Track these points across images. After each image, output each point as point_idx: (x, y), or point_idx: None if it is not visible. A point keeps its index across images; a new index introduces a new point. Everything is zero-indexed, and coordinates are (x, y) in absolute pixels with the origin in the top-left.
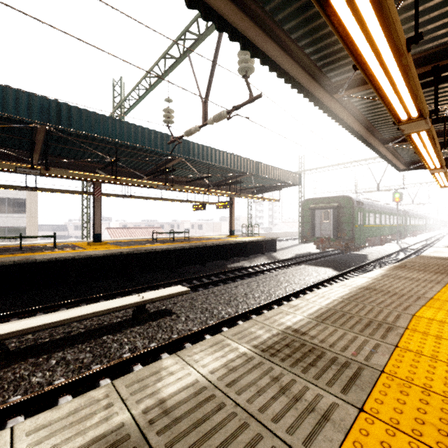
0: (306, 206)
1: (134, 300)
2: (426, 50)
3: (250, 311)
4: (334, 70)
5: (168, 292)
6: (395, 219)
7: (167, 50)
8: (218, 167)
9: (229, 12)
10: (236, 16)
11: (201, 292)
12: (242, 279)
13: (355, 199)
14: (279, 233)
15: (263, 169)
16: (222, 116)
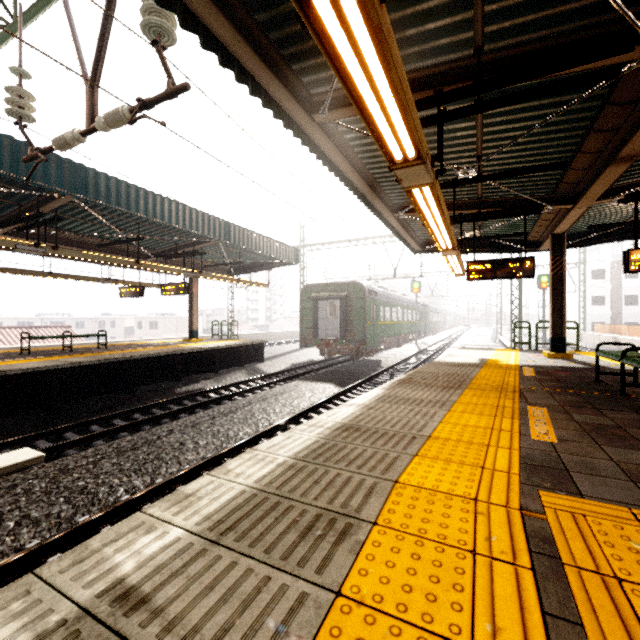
0: (307, 294)
1: None
2: (428, 66)
3: (177, 478)
4: (312, 72)
5: None
6: (414, 314)
7: None
8: (159, 224)
9: None
10: None
11: (92, 451)
12: (192, 413)
13: (368, 288)
14: (276, 333)
15: (238, 235)
16: (122, 116)
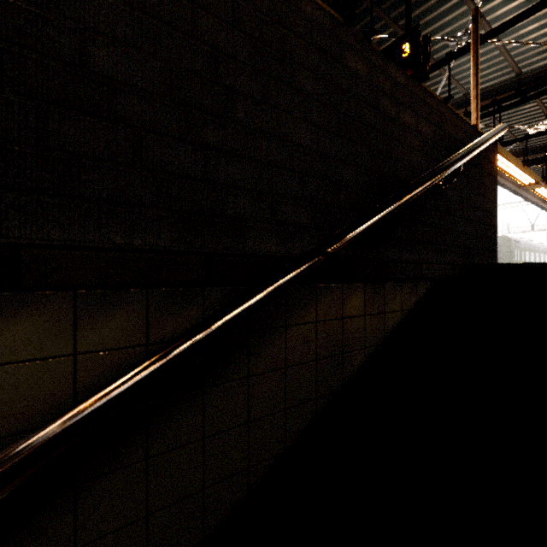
0: None
1: None
2: None
3: None
4: None
5: None
6: None
7: None
8: None
9: None
10: None
11: None
12: None
13: (513, 239)
14: None
15: None
16: None
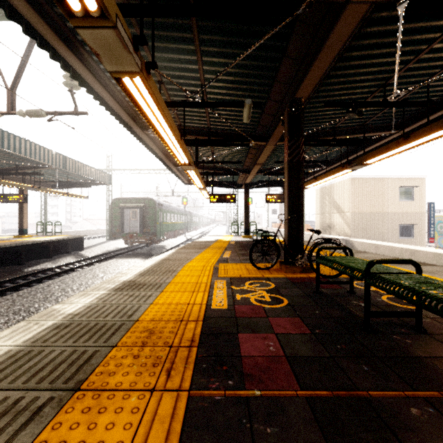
0: (116, 204)
1: None
2: (193, 127)
3: None
4: None
5: None
6: (184, 218)
7: None
8: (9, 153)
9: (74, 62)
10: (80, 67)
11: (1, 299)
12: (51, 279)
13: (157, 202)
14: (83, 231)
15: (72, 165)
16: (41, 115)
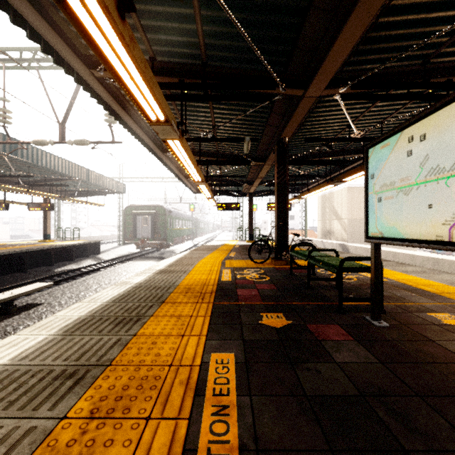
0: (129, 211)
1: (4, 296)
2: (204, 150)
3: None
4: None
5: (34, 287)
6: (191, 224)
7: (5, 49)
8: (42, 167)
9: (123, 115)
10: (126, 117)
11: (52, 289)
12: (81, 277)
13: (167, 209)
14: (93, 237)
15: (93, 177)
16: (86, 144)
